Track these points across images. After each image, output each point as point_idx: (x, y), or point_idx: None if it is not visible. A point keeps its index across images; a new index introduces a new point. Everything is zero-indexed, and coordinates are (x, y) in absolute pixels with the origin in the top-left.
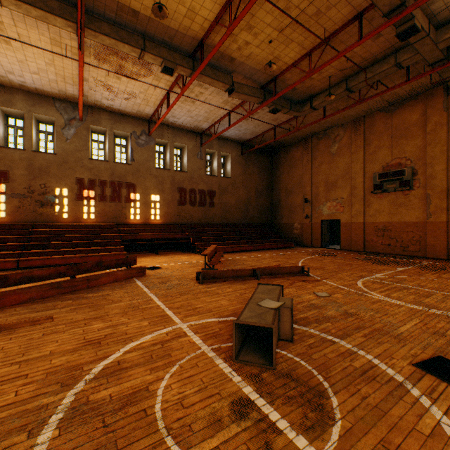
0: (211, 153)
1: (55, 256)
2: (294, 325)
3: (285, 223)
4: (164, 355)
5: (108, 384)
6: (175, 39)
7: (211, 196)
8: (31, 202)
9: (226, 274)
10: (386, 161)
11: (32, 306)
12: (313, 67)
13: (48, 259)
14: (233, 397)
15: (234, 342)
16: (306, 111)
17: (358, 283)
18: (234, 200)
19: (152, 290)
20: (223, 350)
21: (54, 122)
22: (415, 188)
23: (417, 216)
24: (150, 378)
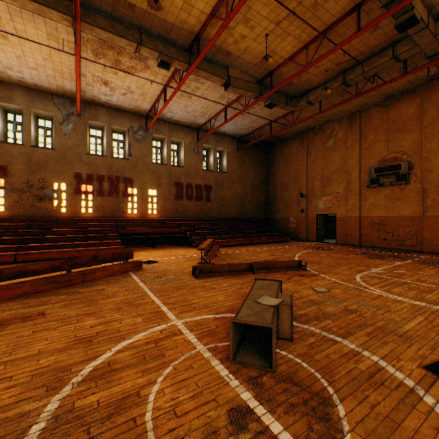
0: (208, 148)
1: (52, 250)
2: (294, 323)
3: (281, 218)
4: (157, 355)
5: (96, 389)
6: (171, 33)
7: (208, 191)
8: (29, 197)
9: (223, 268)
10: (382, 155)
11: (25, 301)
12: (310, 60)
13: (45, 252)
14: (231, 404)
15: (231, 342)
16: (302, 105)
17: (356, 277)
18: (230, 195)
19: (147, 285)
20: (219, 350)
21: (52, 118)
22: (411, 182)
23: (413, 211)
24: (141, 381)
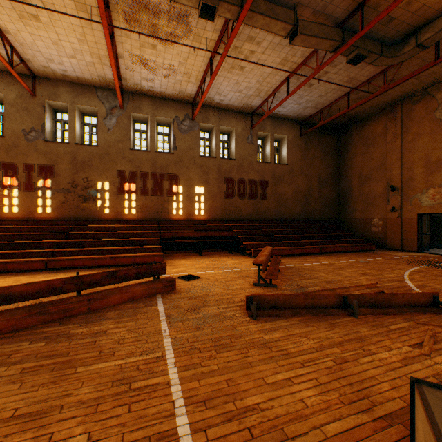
0: (263, 137)
1: (85, 256)
2: None
3: (359, 219)
4: None
5: None
6: None
7: (264, 187)
8: (74, 197)
9: (295, 302)
10: None
11: None
12: None
13: (77, 259)
14: None
15: None
16: (407, 53)
17: None
18: (291, 191)
19: (172, 328)
20: None
21: (97, 113)
22: None
23: None
24: None
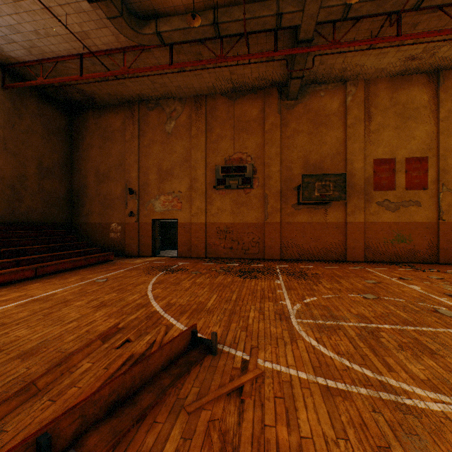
0: None
1: None
2: None
3: (97, 224)
4: None
5: None
6: None
7: None
8: None
9: None
10: (229, 153)
11: None
12: None
13: None
14: None
15: None
16: (149, 37)
17: (313, 343)
18: None
19: None
20: None
21: None
22: (255, 187)
23: (257, 217)
24: None
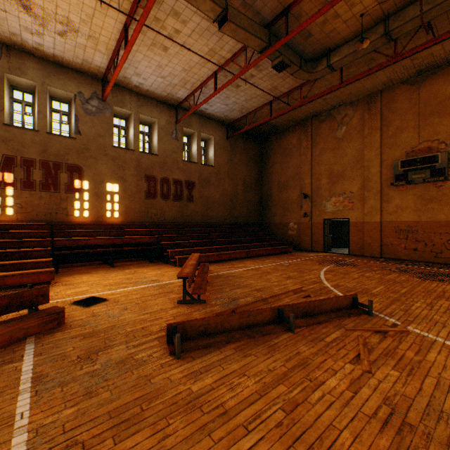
0: (190, 134)
1: None
2: None
3: (278, 223)
4: None
5: None
6: None
7: (190, 188)
8: None
9: (229, 323)
10: (411, 145)
11: None
12: None
13: None
14: None
15: None
16: (320, 72)
17: None
18: (218, 194)
19: (39, 406)
20: None
21: None
22: None
23: None
24: None
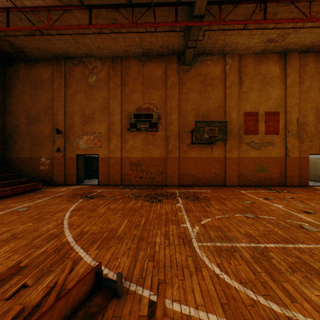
0: None
1: None
2: None
3: (28, 158)
4: None
5: None
6: None
7: None
8: None
9: None
10: (139, 104)
11: None
12: None
13: None
14: None
15: None
16: None
17: (216, 271)
18: None
19: None
20: None
21: None
22: (160, 130)
23: (161, 153)
24: None
